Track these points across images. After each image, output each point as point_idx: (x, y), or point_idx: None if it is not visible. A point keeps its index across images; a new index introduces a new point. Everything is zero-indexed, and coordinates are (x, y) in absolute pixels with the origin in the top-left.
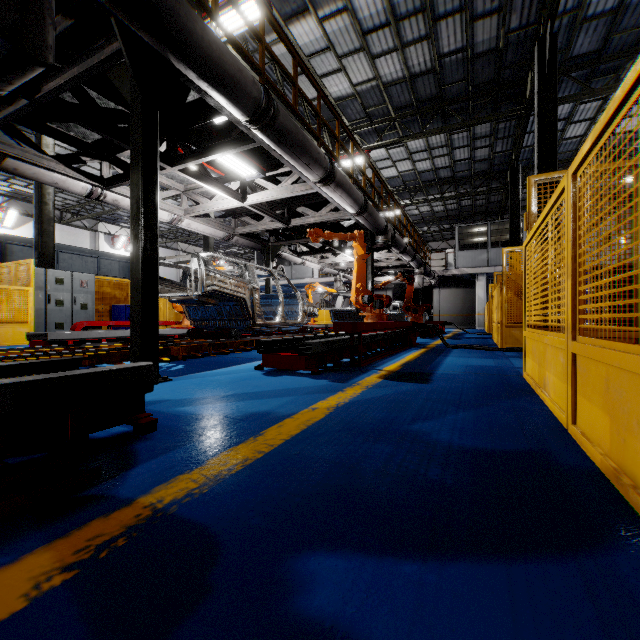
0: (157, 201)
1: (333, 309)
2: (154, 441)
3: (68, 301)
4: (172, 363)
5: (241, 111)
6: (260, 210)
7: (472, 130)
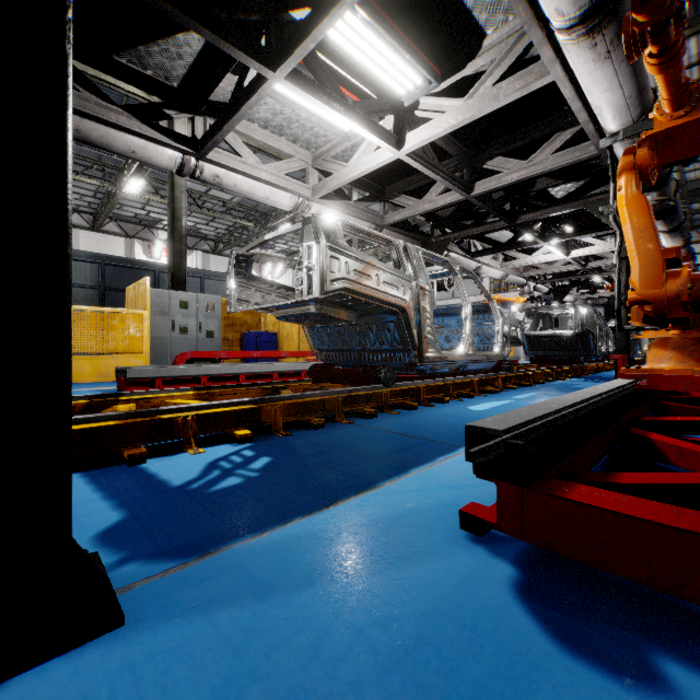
0: None
1: (530, 333)
2: None
3: (193, 328)
4: (250, 447)
5: None
6: (425, 166)
7: None
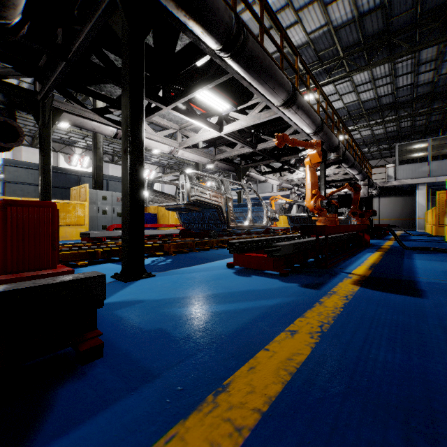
0: (143, 120)
1: (290, 215)
2: (86, 382)
3: (109, 211)
4: (163, 257)
5: (215, 39)
6: (233, 138)
7: (417, 57)
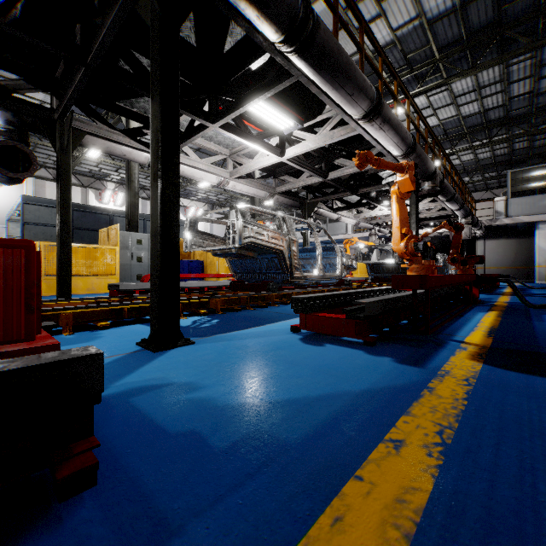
0: (178, 134)
1: (370, 262)
2: (57, 541)
3: (146, 258)
4: (208, 317)
5: (275, 26)
6: (298, 164)
7: (537, 56)
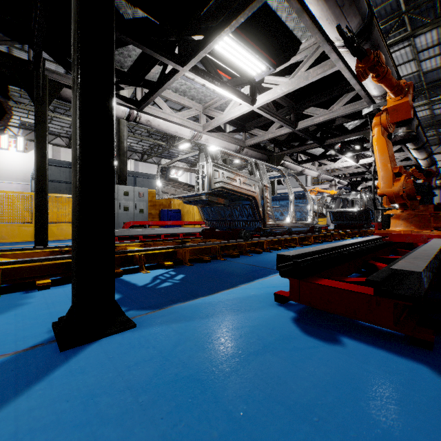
0: (111, 13)
1: (334, 210)
2: None
3: (131, 207)
4: (173, 270)
5: None
6: (268, 114)
7: None
